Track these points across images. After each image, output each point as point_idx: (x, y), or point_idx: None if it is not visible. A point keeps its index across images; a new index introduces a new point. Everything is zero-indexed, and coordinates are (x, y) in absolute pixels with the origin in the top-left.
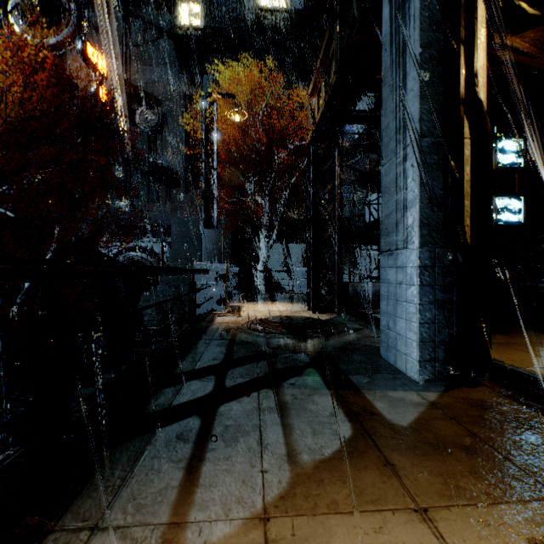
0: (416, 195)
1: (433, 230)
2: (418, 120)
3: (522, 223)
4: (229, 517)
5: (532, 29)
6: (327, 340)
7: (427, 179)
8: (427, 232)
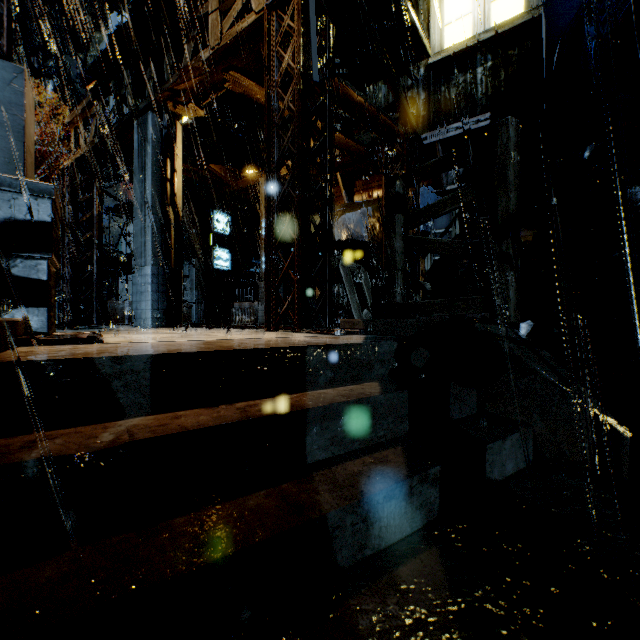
0: (150, 241)
1: (158, 259)
2: (151, 206)
3: (229, 268)
4: None
5: (219, 165)
6: (94, 327)
7: (156, 235)
8: (155, 259)
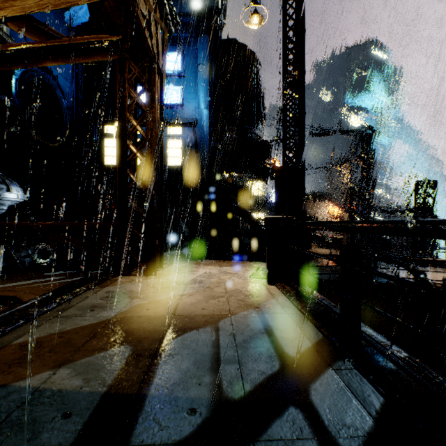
0: None
1: None
2: None
3: None
4: (243, 314)
5: None
6: None
7: None
8: None
